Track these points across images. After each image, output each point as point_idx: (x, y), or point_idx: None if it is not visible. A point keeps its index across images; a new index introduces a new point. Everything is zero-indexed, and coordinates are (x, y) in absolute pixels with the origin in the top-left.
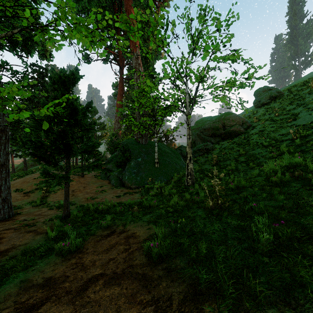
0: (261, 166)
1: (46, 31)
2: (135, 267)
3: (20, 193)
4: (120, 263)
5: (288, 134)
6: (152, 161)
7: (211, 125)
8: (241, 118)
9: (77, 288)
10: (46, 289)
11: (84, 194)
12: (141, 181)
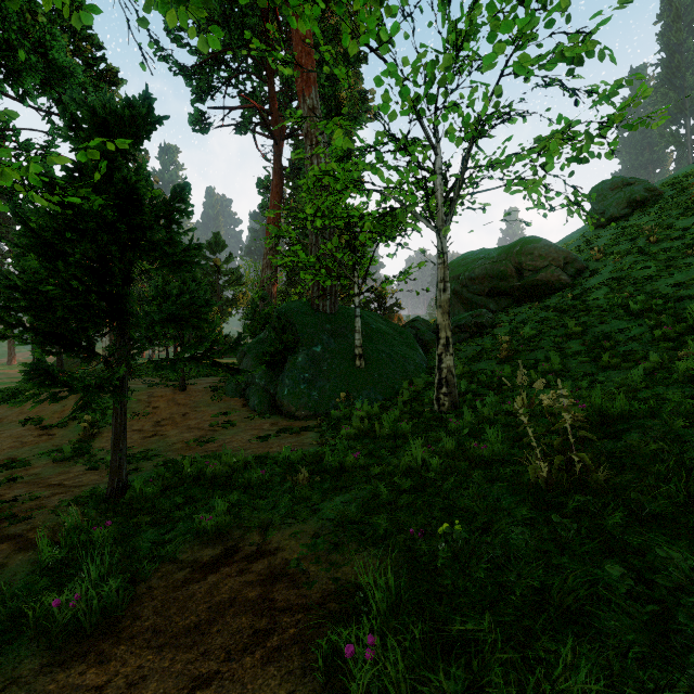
0: (639, 360)
1: None
2: None
3: (34, 428)
4: None
5: (693, 283)
6: (348, 352)
7: (488, 269)
8: (561, 250)
9: None
10: None
11: (183, 431)
12: (321, 401)
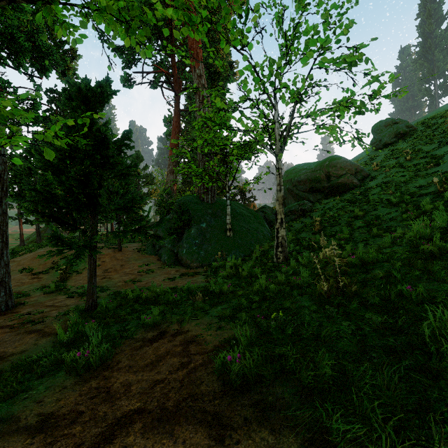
0: (392, 232)
1: (51, 0)
2: (200, 398)
3: (28, 274)
4: (173, 389)
5: (429, 186)
6: (222, 227)
7: (309, 175)
8: (354, 164)
9: (93, 438)
10: (38, 438)
11: (122, 275)
12: (206, 257)
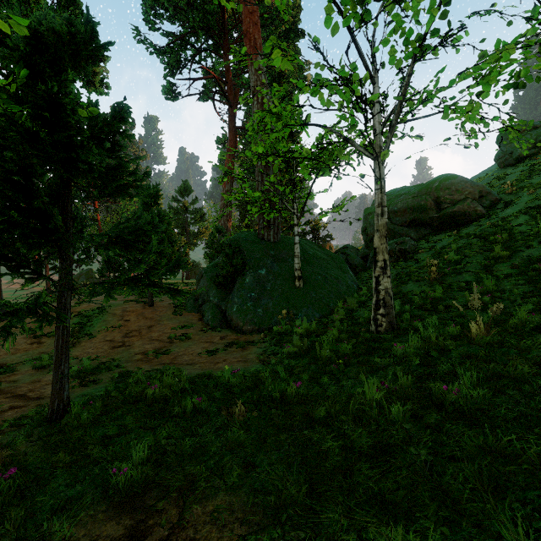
0: None
1: None
2: None
3: (29, 336)
4: None
5: None
6: (288, 274)
7: (409, 203)
8: (476, 185)
9: None
10: None
11: (145, 343)
12: (265, 317)
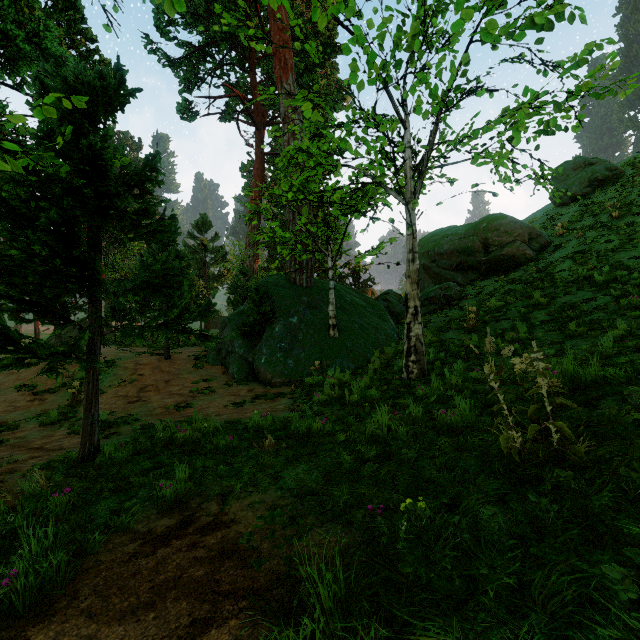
0: (606, 328)
1: None
2: None
3: (28, 393)
4: None
5: None
6: (322, 323)
7: (456, 244)
8: (526, 226)
9: None
10: None
11: (164, 397)
12: (297, 369)
